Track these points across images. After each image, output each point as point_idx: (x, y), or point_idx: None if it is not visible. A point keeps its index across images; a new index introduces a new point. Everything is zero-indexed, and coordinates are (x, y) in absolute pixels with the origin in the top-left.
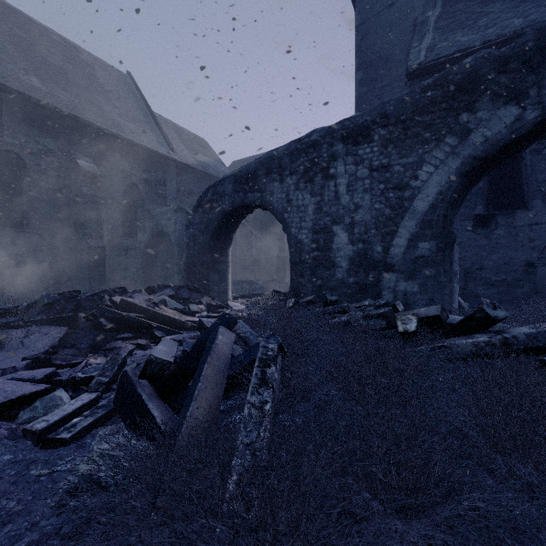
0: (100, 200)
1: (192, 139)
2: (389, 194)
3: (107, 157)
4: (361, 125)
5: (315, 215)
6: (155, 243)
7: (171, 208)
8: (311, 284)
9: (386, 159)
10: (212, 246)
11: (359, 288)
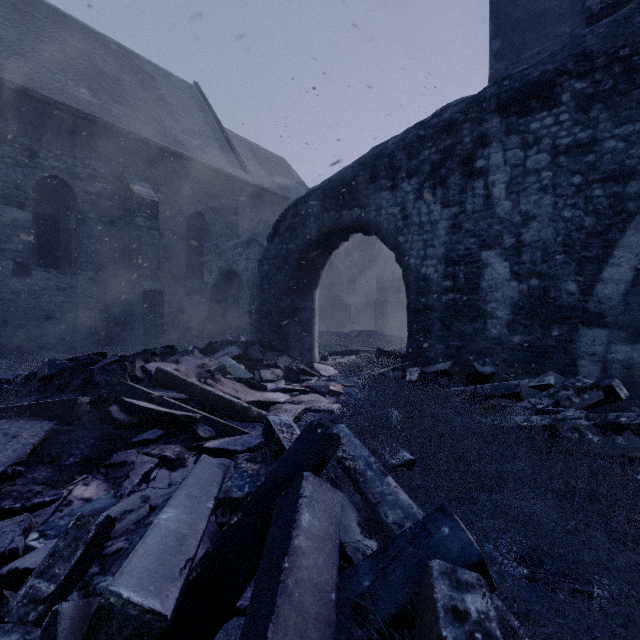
0: (157, 234)
1: (269, 159)
2: (593, 190)
3: (168, 181)
4: (535, 81)
5: (449, 236)
6: (224, 285)
7: (241, 241)
8: (443, 344)
9: (587, 132)
10: (292, 287)
11: (532, 353)
